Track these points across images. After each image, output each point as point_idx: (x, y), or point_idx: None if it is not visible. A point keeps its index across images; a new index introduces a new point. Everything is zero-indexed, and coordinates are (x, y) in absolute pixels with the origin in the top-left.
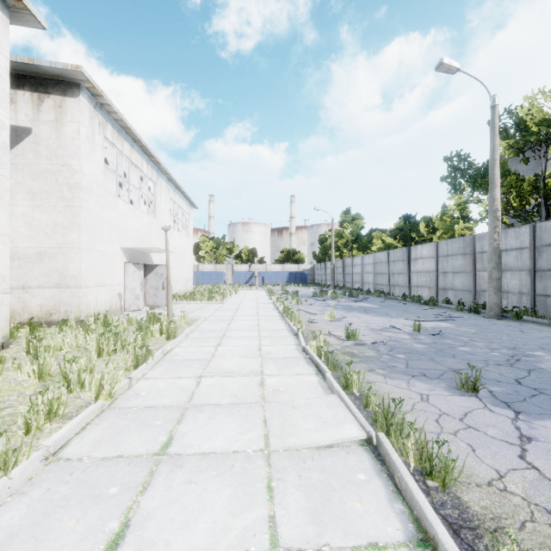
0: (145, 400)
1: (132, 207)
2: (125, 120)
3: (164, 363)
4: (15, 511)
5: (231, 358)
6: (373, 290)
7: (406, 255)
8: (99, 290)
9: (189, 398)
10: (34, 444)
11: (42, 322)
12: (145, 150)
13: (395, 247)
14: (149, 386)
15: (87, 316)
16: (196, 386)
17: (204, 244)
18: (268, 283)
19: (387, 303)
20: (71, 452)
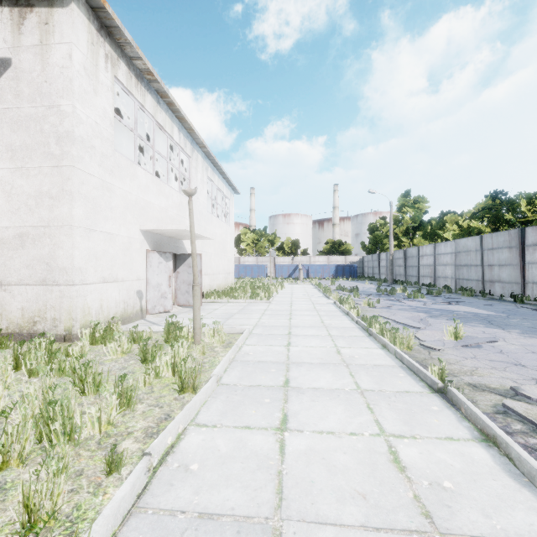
0: None
1: (157, 181)
2: (144, 59)
3: None
4: None
5: (340, 532)
6: (452, 286)
7: (517, 239)
8: (106, 288)
9: None
10: None
11: (24, 333)
12: (175, 110)
13: (479, 232)
14: None
15: (84, 325)
16: None
17: (245, 236)
18: (313, 277)
19: (502, 307)
20: None
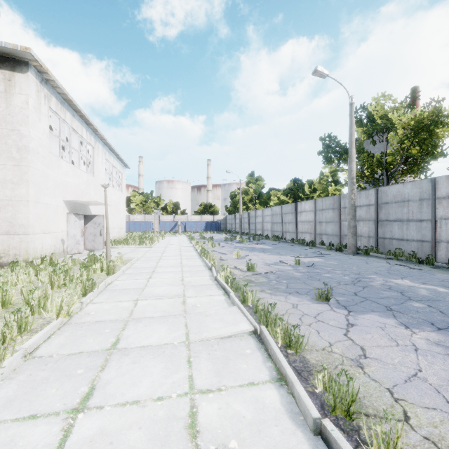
0: (95, 317)
1: (73, 167)
2: (67, 94)
3: (107, 292)
4: (9, 388)
5: (160, 286)
6: (270, 235)
7: (294, 209)
8: (44, 236)
9: (130, 314)
10: (11, 350)
11: None
12: (85, 119)
13: (287, 203)
14: (97, 308)
15: (34, 258)
16: (134, 306)
17: (135, 198)
18: (189, 231)
19: (280, 245)
20: (42, 352)
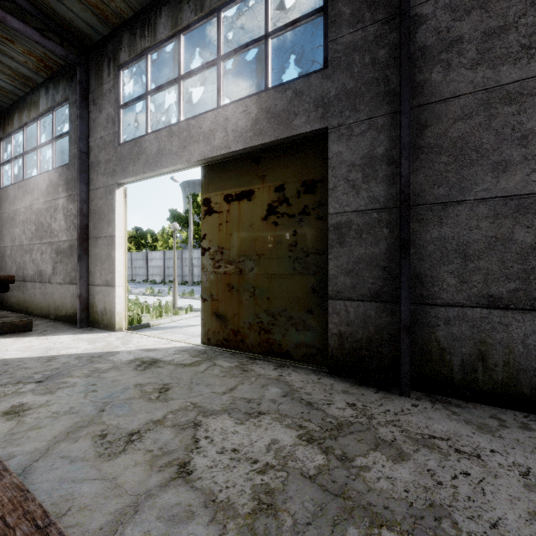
0: None
1: None
2: None
3: None
4: None
5: None
6: None
7: (146, 256)
8: None
9: None
10: None
11: None
12: None
13: (130, 248)
14: None
15: None
16: None
17: None
18: None
19: (140, 285)
20: None
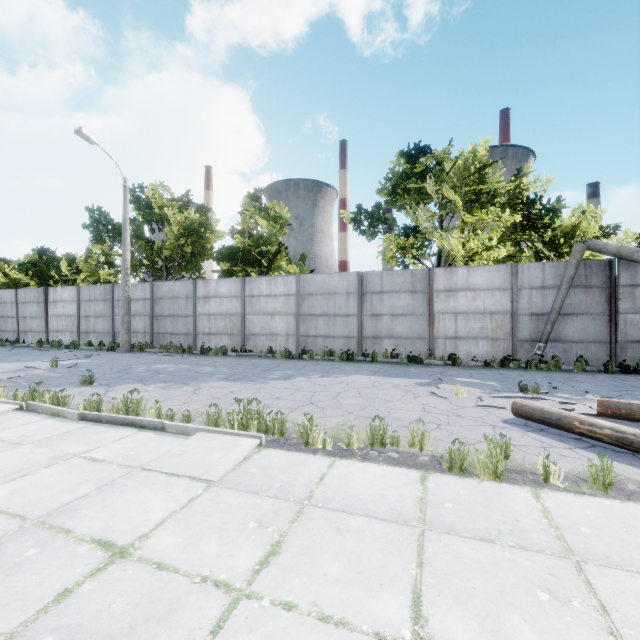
0: None
1: None
2: None
3: None
4: None
5: None
6: None
7: (44, 296)
8: None
9: None
10: None
11: None
12: None
13: (27, 284)
14: None
15: None
16: None
17: None
18: None
19: (18, 351)
20: None
